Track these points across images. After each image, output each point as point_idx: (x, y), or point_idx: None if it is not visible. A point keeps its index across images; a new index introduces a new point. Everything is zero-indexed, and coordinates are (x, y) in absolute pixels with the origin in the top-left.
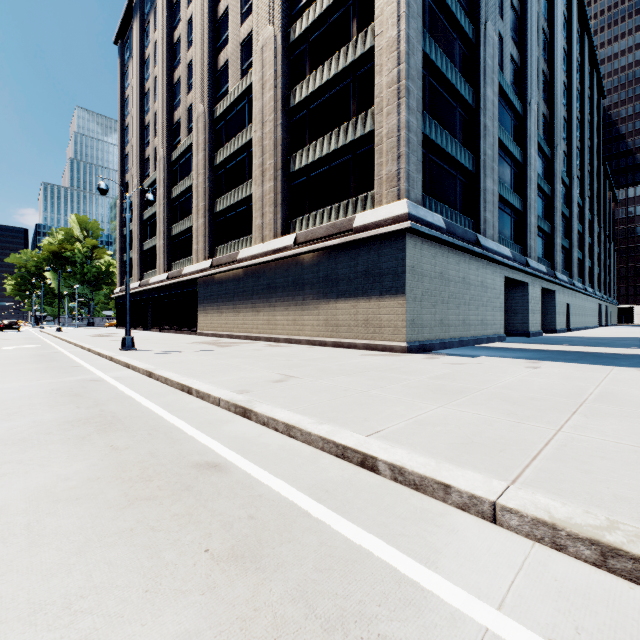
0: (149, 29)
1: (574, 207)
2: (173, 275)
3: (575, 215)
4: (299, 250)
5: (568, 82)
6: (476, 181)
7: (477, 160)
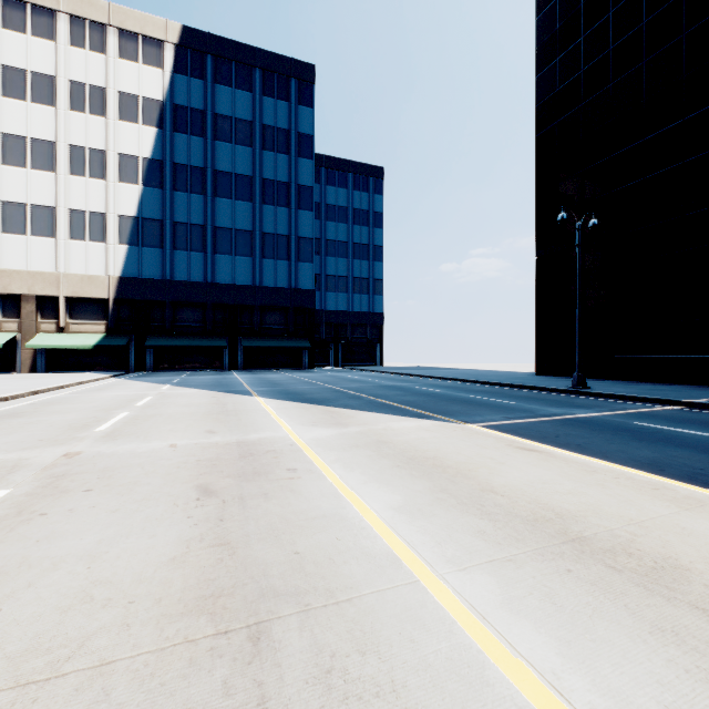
0: None
1: None
2: None
3: None
4: None
5: None
6: None
7: None
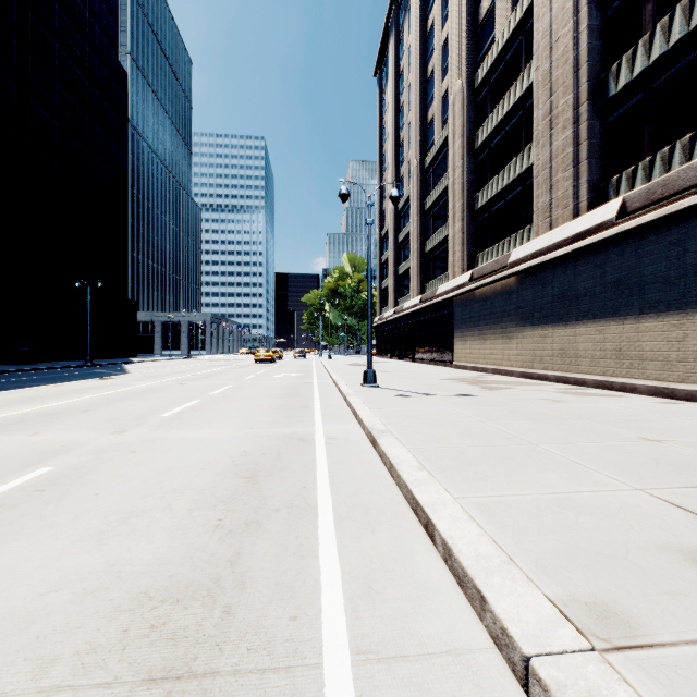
0: (403, 38)
1: None
2: (426, 297)
3: None
4: (632, 222)
5: None
6: None
7: None
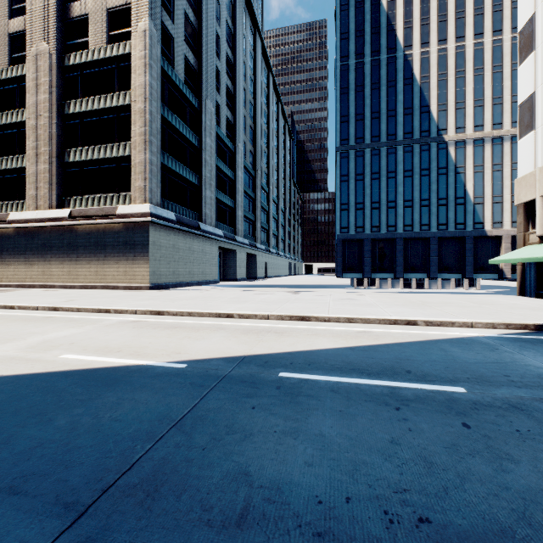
0: None
1: (271, 205)
2: None
3: (272, 210)
4: (74, 222)
5: (268, 131)
6: (200, 191)
7: (201, 179)
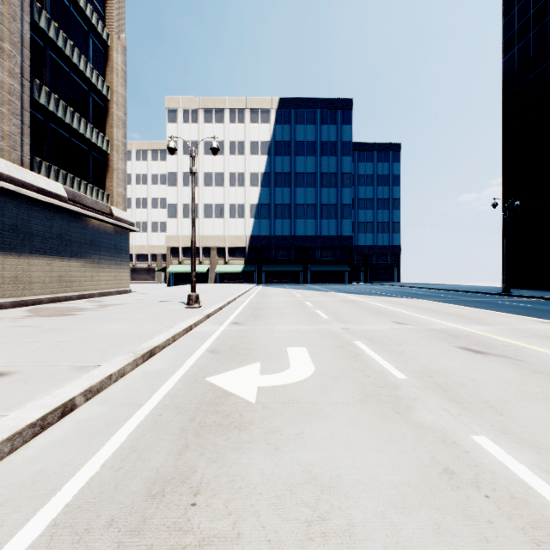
0: None
1: None
2: None
3: None
4: (84, 211)
5: None
6: None
7: None
